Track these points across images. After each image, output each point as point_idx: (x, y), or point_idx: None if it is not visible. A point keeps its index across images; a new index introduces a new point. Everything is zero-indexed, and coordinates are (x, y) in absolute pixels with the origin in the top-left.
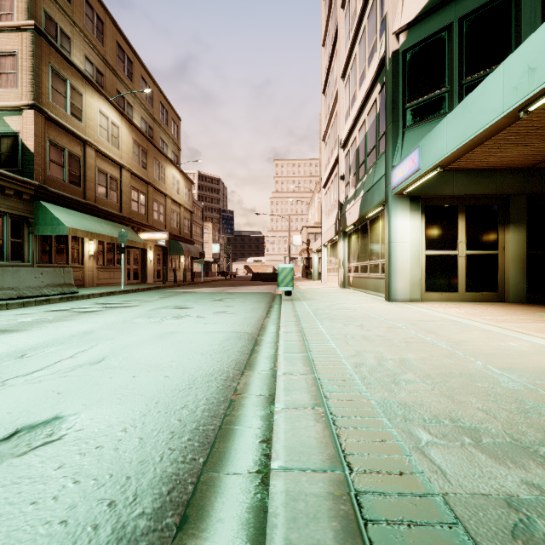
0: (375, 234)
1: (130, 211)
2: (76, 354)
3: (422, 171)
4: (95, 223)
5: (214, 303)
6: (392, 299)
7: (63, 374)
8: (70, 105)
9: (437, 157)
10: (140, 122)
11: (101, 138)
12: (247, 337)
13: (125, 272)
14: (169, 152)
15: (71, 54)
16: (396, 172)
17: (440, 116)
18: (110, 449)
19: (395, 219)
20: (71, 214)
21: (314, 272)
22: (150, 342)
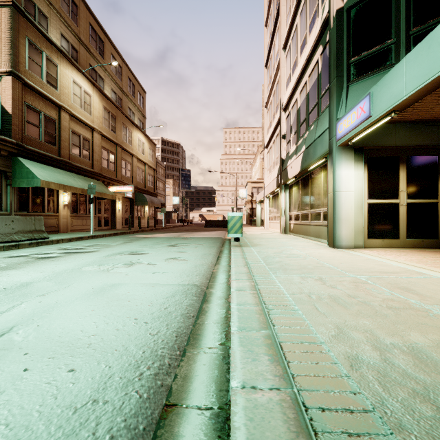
0: (317, 185)
1: (101, 168)
2: None
3: (373, 118)
4: (68, 177)
5: (168, 248)
6: (336, 245)
7: None
8: (46, 74)
9: (392, 101)
10: (110, 93)
11: (75, 104)
12: (195, 292)
13: (96, 220)
14: (135, 119)
15: (48, 31)
16: (341, 123)
17: (386, 67)
18: None
19: (339, 169)
20: (46, 169)
21: (257, 220)
22: (83, 300)
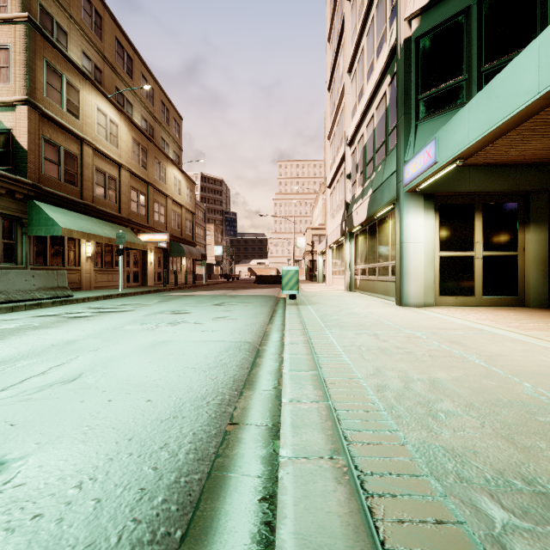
0: (385, 235)
1: (130, 212)
2: (49, 369)
3: (439, 165)
4: (93, 224)
5: (214, 307)
6: (404, 303)
7: (26, 396)
8: (66, 101)
9: (456, 148)
10: (140, 120)
11: (99, 136)
12: (248, 348)
13: (124, 275)
14: (170, 151)
15: (67, 49)
16: (409, 167)
17: (457, 106)
18: (51, 520)
19: (407, 218)
20: (66, 214)
21: (319, 275)
22: (138, 354)
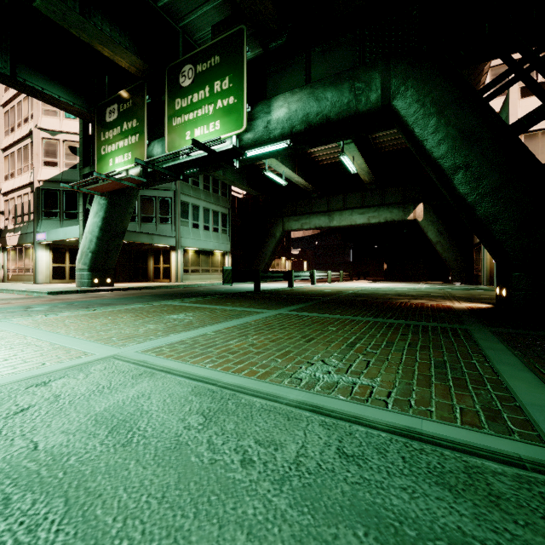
0: (29, 255)
1: None
2: None
3: (47, 240)
4: None
5: None
6: (37, 283)
7: None
8: None
9: (51, 239)
10: None
11: None
12: None
13: None
14: None
15: None
16: (38, 235)
17: (57, 219)
18: None
19: (38, 252)
20: None
21: None
22: None
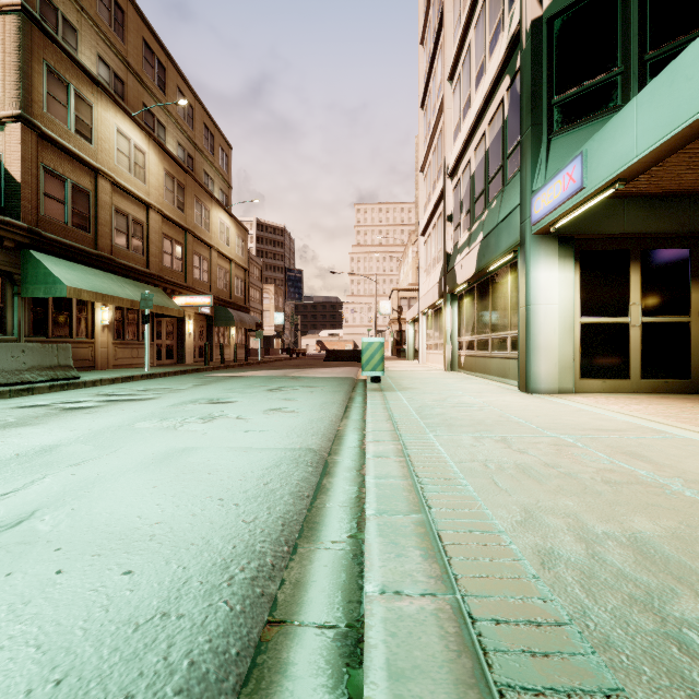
0: (501, 294)
1: (161, 267)
2: None
3: (588, 191)
4: (110, 282)
5: (268, 394)
6: (531, 389)
7: None
8: (74, 119)
9: (616, 164)
10: (175, 148)
11: (120, 166)
12: (310, 460)
13: (154, 350)
14: (215, 189)
15: (77, 51)
16: (539, 198)
17: (608, 111)
18: None
19: (536, 270)
20: (74, 268)
21: (409, 350)
22: (139, 472)
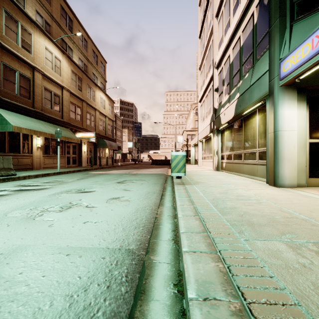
0: (251, 127)
1: (69, 118)
2: None
3: None
4: (40, 124)
5: (115, 185)
6: (279, 184)
7: None
8: (21, 40)
9: None
10: (78, 60)
11: (47, 66)
12: (126, 269)
13: (65, 159)
14: (98, 82)
15: (24, 7)
16: (287, 61)
17: None
18: None
19: (282, 108)
20: (20, 117)
21: (192, 159)
22: None
